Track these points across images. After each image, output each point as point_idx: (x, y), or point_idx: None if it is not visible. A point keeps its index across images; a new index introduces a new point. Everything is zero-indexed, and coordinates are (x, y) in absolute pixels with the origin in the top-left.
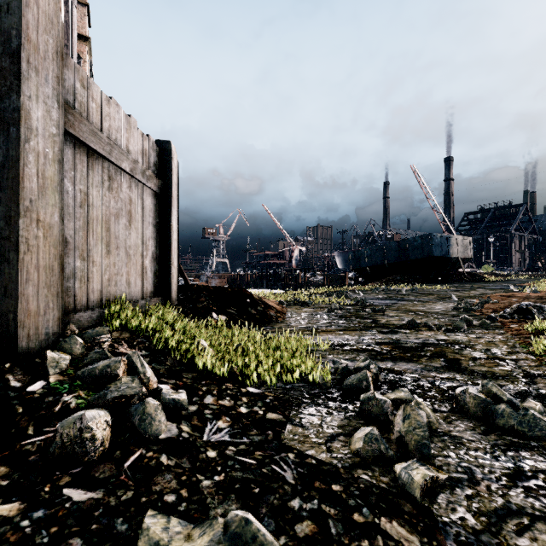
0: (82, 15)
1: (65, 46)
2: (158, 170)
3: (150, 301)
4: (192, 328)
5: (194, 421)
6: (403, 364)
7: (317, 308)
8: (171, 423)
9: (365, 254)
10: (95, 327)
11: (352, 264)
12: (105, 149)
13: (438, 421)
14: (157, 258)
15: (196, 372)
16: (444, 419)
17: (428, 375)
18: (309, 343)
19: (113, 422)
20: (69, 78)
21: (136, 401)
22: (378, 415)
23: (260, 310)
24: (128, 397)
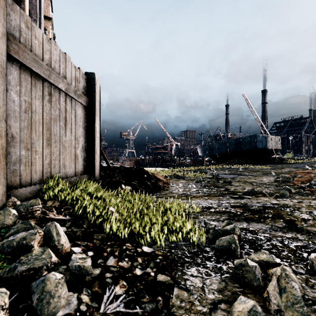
0: (47, 5)
1: (35, 20)
2: (86, 91)
3: (80, 177)
4: (106, 196)
5: (94, 288)
6: (255, 224)
7: (189, 180)
8: (72, 293)
9: (216, 147)
10: (35, 197)
11: (208, 152)
12: (45, 73)
13: (302, 286)
14: (85, 149)
15: (105, 232)
16: (306, 282)
17: (276, 235)
18: (186, 207)
19: (15, 299)
20: (15, 19)
21: (44, 271)
22: (251, 281)
23: (153, 182)
24: (36, 269)
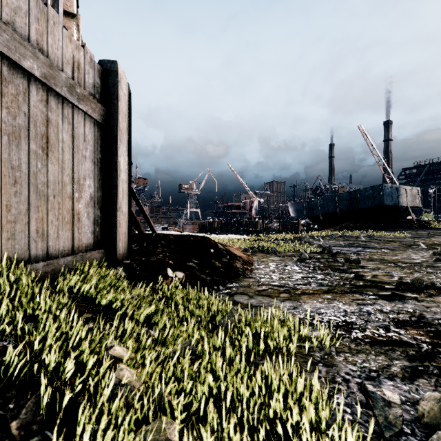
0: None
1: None
2: (101, 95)
3: (83, 256)
4: (119, 304)
5: None
6: None
7: (284, 256)
8: None
9: (318, 204)
10: None
11: (306, 212)
12: None
13: None
14: (99, 202)
15: None
16: None
17: None
18: (303, 333)
19: None
20: None
21: None
22: None
23: (225, 262)
24: None
